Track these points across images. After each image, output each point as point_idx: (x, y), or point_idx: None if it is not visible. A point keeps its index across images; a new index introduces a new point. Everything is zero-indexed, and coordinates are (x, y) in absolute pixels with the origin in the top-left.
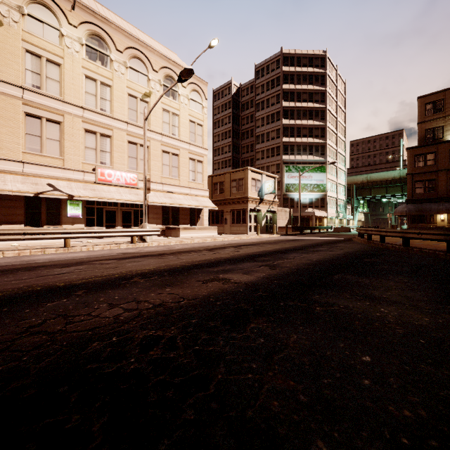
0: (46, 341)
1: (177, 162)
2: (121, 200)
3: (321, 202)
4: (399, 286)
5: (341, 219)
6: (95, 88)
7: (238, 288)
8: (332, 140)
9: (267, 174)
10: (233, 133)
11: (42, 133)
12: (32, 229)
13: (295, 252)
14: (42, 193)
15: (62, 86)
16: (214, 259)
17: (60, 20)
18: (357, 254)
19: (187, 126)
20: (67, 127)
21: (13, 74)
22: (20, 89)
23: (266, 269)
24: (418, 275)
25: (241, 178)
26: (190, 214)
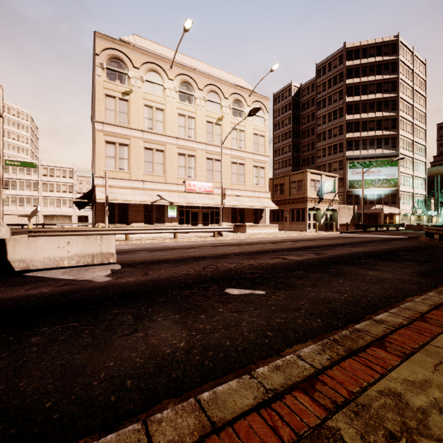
0: (214, 270)
1: (243, 170)
2: (203, 204)
3: (392, 197)
4: (399, 266)
5: (419, 216)
6: (184, 122)
7: (291, 262)
8: (406, 130)
9: (327, 174)
10: (293, 133)
11: (153, 160)
12: (151, 226)
13: (343, 246)
14: (155, 201)
15: (164, 124)
16: (276, 248)
17: (163, 78)
18: (399, 249)
19: (251, 138)
20: (168, 153)
21: (138, 123)
22: (141, 132)
23: (312, 255)
24: (428, 262)
25: (300, 180)
26: (254, 214)
